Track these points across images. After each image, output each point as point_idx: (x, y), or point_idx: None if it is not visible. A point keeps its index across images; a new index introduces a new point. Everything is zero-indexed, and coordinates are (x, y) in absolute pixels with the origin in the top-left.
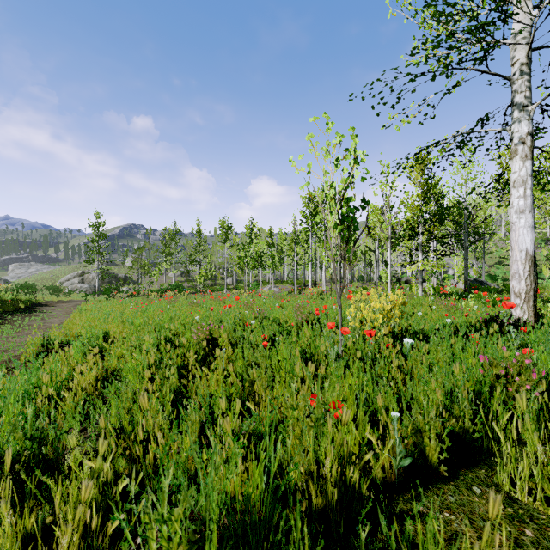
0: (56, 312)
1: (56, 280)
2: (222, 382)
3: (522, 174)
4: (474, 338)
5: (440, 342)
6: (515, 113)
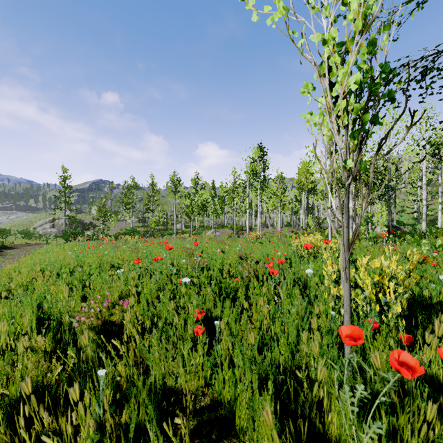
0: (15, 255)
1: (31, 226)
2: None
3: None
4: None
5: None
6: None
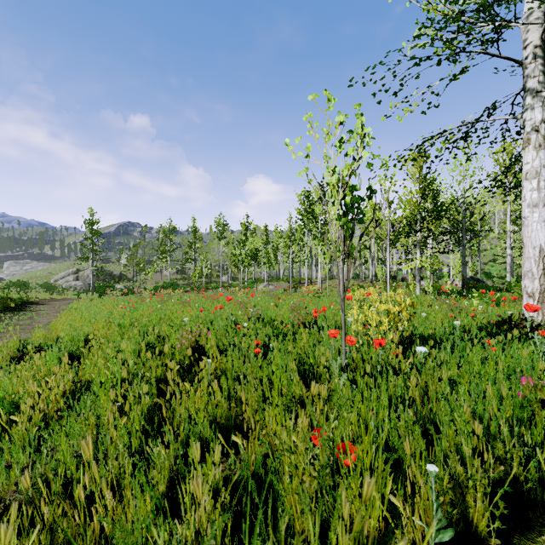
0: (46, 310)
1: (50, 278)
2: (206, 400)
3: (536, 164)
4: (490, 343)
5: (453, 349)
6: (527, 100)
